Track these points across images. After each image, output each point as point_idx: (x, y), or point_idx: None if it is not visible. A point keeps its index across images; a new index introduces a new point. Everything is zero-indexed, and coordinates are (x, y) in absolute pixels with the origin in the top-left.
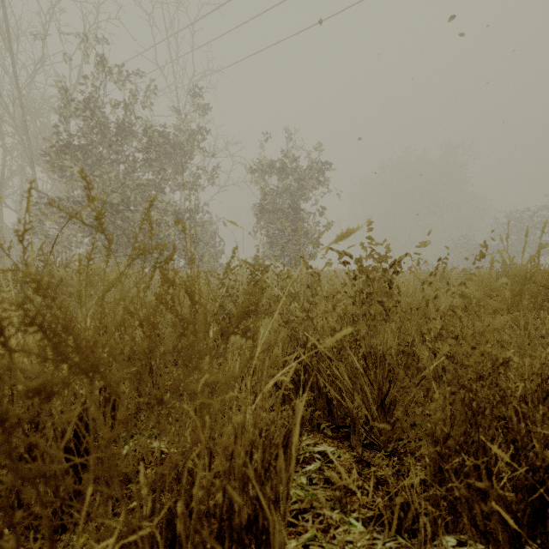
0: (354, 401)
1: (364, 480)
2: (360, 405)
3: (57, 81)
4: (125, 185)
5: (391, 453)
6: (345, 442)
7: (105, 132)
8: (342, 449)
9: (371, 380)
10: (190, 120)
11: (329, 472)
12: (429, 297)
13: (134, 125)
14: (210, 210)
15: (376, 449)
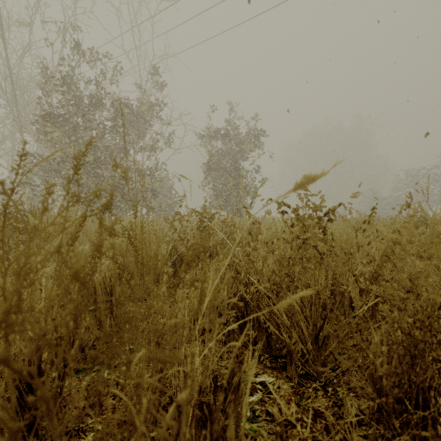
0: (293, 338)
1: (302, 412)
2: (296, 337)
3: (41, 61)
4: (97, 148)
5: (325, 383)
6: (283, 372)
7: (80, 104)
8: (281, 379)
9: (305, 316)
10: (151, 95)
11: (272, 409)
12: (360, 243)
13: (104, 98)
14: (167, 169)
15: (311, 379)
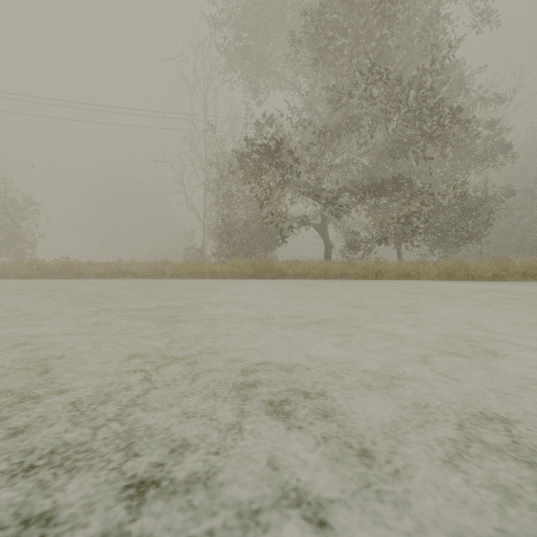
0: None
1: None
2: None
3: None
4: None
5: None
6: None
7: None
8: None
9: None
10: None
11: None
12: None
13: None
14: None
15: None
